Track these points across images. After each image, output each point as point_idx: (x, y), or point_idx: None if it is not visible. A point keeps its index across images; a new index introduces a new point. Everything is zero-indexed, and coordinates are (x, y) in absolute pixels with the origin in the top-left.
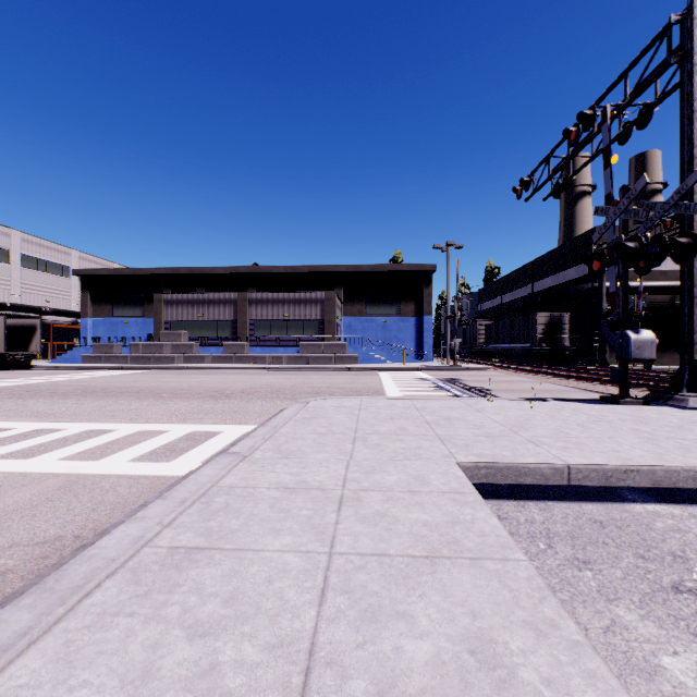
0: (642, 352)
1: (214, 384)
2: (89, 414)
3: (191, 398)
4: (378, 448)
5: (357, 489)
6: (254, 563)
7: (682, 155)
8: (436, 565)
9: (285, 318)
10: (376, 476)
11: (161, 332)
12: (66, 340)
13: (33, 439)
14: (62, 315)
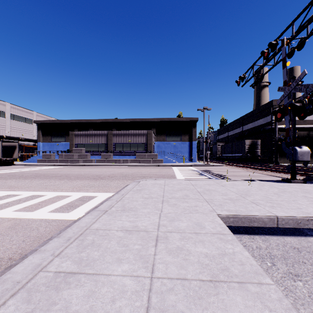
0: (303, 157)
1: (96, 173)
2: (35, 187)
3: (84, 179)
4: (175, 206)
5: (166, 231)
6: (104, 285)
7: None
8: (217, 288)
9: (129, 142)
10: (175, 223)
11: (73, 149)
12: (31, 152)
13: (4, 200)
14: (29, 141)
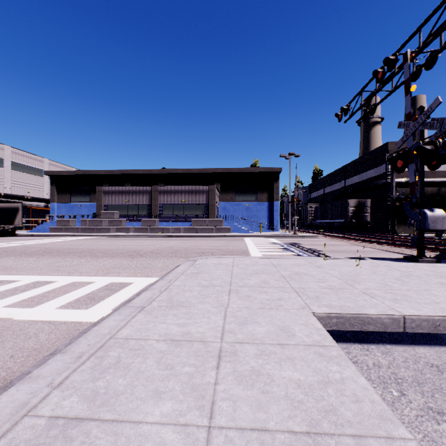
0: (435, 225)
1: (133, 247)
2: (41, 268)
3: (115, 256)
4: (248, 299)
5: (234, 342)
6: (129, 443)
7: None
8: None
9: (183, 203)
10: (249, 327)
11: (101, 212)
12: (41, 217)
13: None
14: (38, 201)
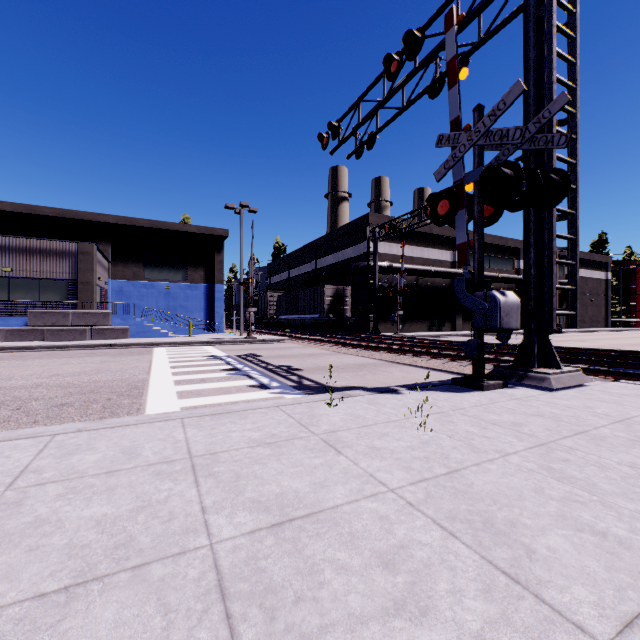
0: (510, 319)
1: None
2: None
3: None
4: None
5: None
6: None
7: (529, 85)
8: None
9: (6, 274)
10: None
11: None
12: None
13: None
14: None
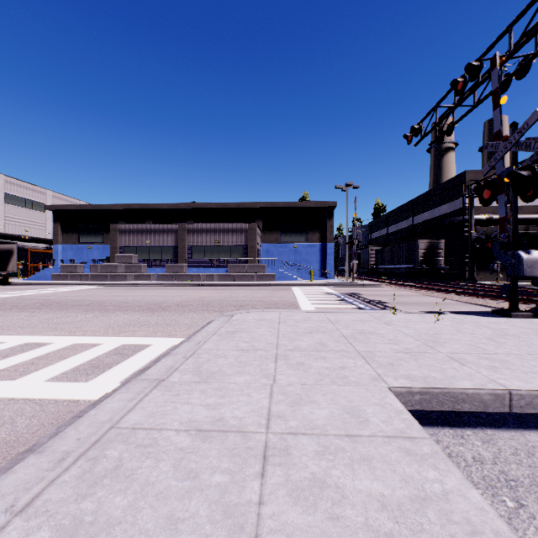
0: (533, 270)
1: (154, 298)
2: (35, 326)
3: (131, 310)
4: (301, 368)
5: (284, 432)
6: None
7: None
8: None
9: (216, 244)
10: (304, 409)
11: (116, 255)
12: (42, 262)
13: None
14: (38, 242)
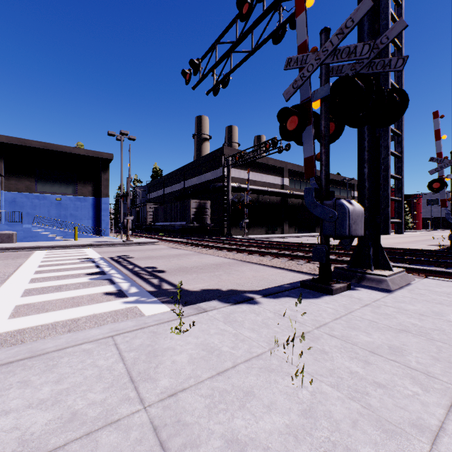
0: (356, 227)
1: None
2: None
3: None
4: None
5: None
6: None
7: (364, 20)
8: None
9: None
10: None
11: None
12: None
13: None
14: None
